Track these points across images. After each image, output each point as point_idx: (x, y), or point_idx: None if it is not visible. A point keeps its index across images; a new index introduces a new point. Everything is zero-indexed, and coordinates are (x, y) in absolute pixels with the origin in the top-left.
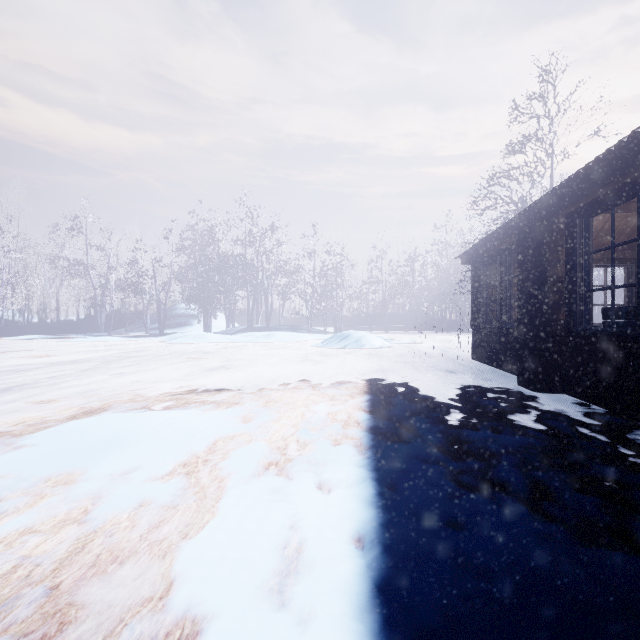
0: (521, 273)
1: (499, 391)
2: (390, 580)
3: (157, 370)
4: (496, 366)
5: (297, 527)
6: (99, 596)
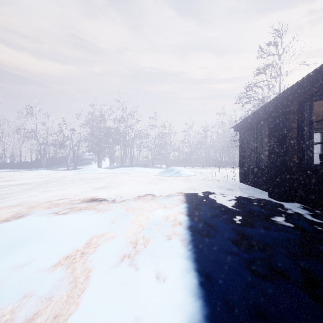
0: (270, 135)
1: (259, 201)
2: None
3: (68, 189)
4: (254, 186)
5: (139, 320)
6: None
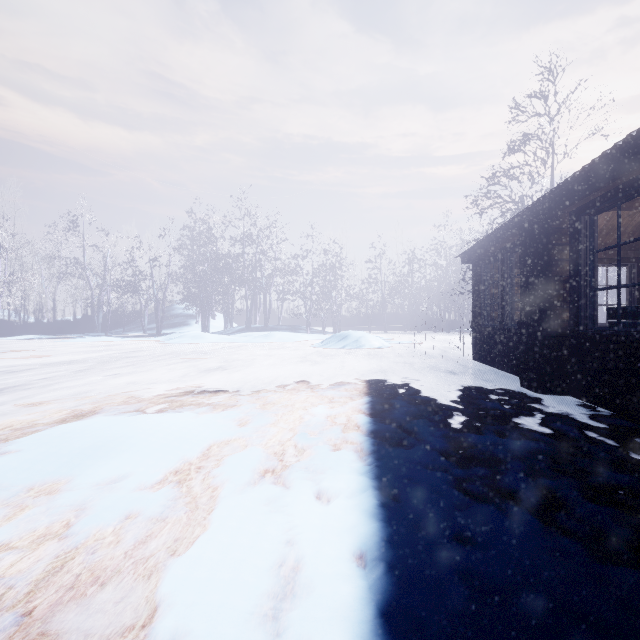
0: (524, 272)
1: (502, 393)
2: (395, 605)
3: (153, 371)
4: (497, 367)
5: (294, 542)
6: (76, 624)
